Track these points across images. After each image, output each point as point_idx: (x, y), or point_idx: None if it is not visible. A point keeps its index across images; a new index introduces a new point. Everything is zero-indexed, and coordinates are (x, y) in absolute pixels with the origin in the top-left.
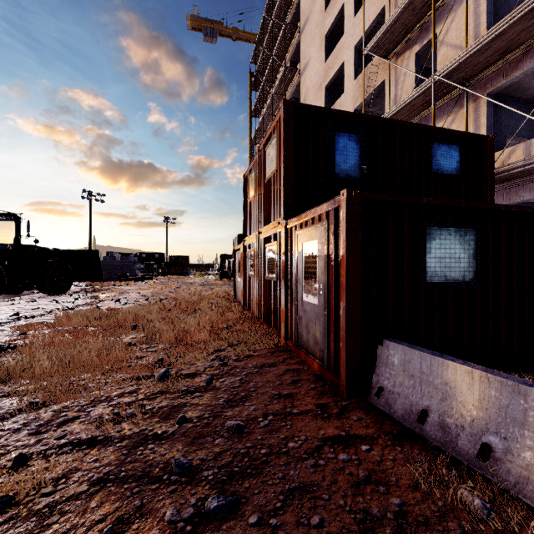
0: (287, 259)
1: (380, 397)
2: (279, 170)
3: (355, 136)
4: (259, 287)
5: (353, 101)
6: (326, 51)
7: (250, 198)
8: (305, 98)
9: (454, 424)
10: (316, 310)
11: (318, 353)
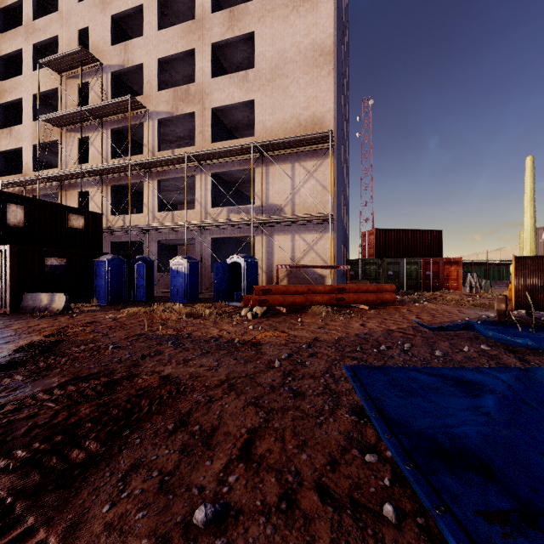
0: None
1: (23, 309)
2: None
3: (21, 206)
4: None
5: (32, 137)
6: (3, 71)
7: None
8: None
9: (42, 307)
10: None
11: None
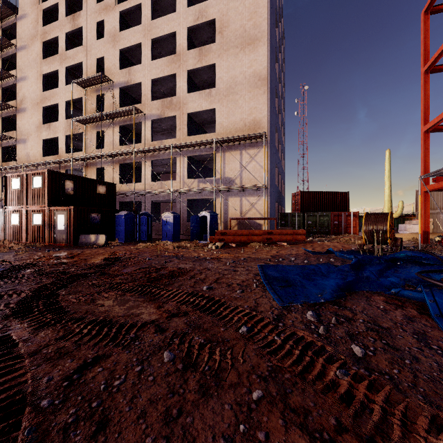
0: (50, 218)
1: (80, 244)
2: (44, 189)
3: (72, 181)
4: (27, 229)
5: (64, 130)
6: (44, 84)
7: (15, 189)
8: (23, 101)
9: (91, 242)
10: (64, 231)
11: (64, 241)
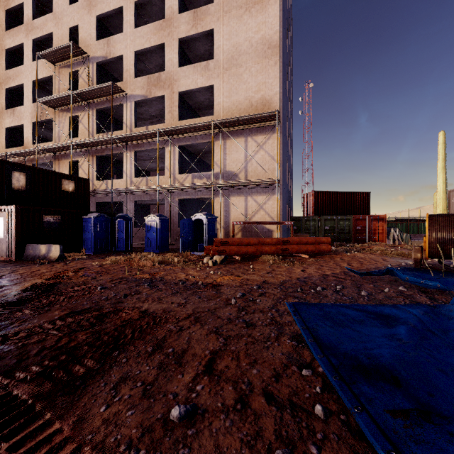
0: None
1: (26, 257)
2: None
3: (23, 173)
4: None
5: (31, 116)
6: (7, 61)
7: None
8: None
9: (41, 255)
10: (3, 240)
11: (4, 254)
